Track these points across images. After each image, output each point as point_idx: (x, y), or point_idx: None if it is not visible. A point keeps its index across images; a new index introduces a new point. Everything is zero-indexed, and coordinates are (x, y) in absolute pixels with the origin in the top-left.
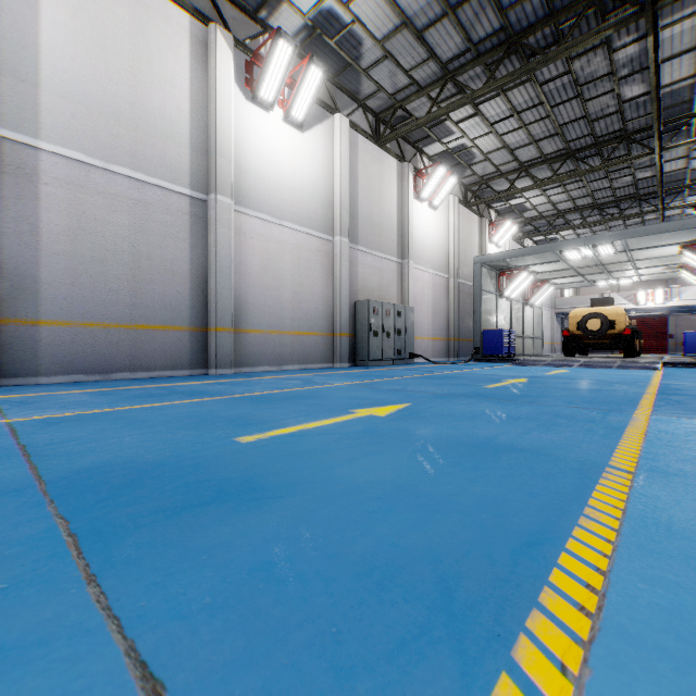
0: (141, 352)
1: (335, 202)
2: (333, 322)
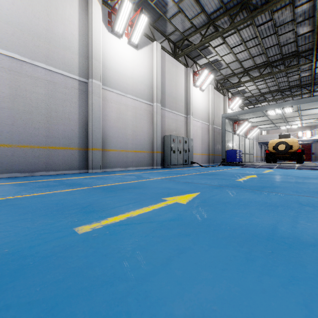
0: (52, 161)
1: (154, 86)
2: (153, 146)
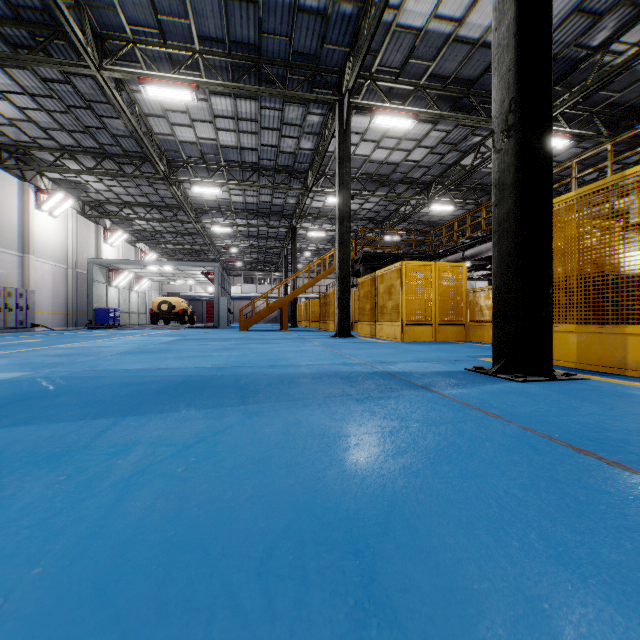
0: None
1: None
2: None
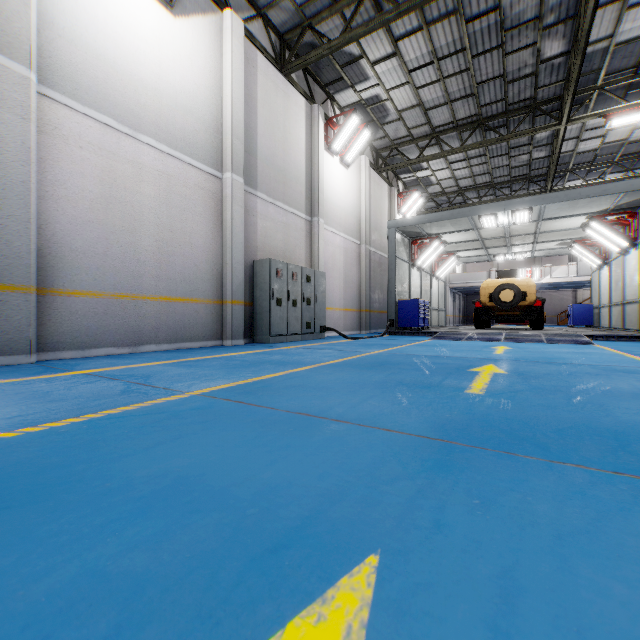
0: None
1: (225, 127)
2: (222, 286)
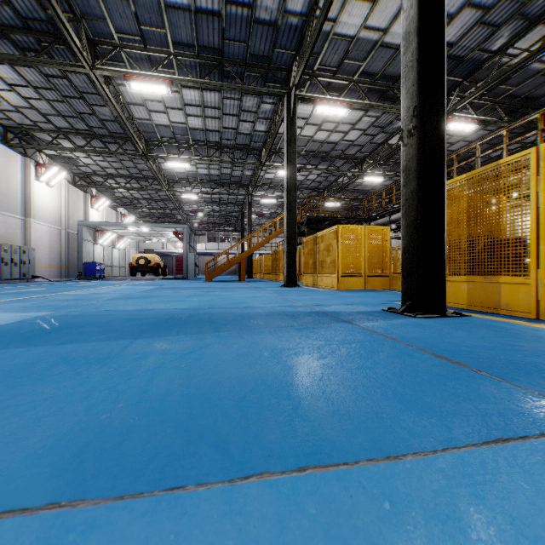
0: None
1: None
2: None
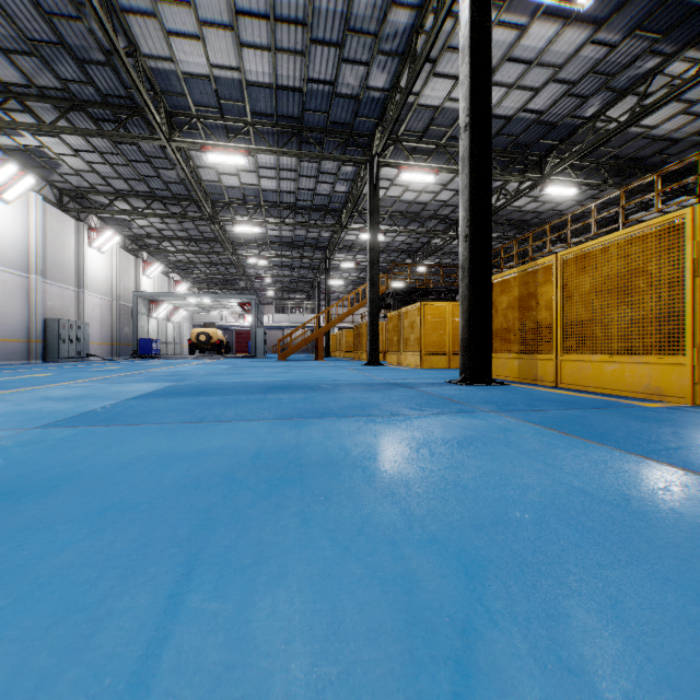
0: None
1: (32, 252)
2: (30, 332)
